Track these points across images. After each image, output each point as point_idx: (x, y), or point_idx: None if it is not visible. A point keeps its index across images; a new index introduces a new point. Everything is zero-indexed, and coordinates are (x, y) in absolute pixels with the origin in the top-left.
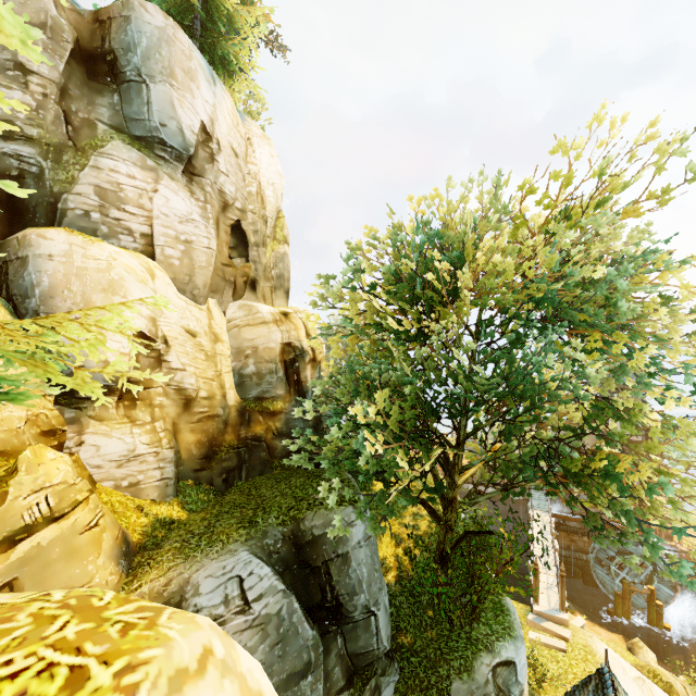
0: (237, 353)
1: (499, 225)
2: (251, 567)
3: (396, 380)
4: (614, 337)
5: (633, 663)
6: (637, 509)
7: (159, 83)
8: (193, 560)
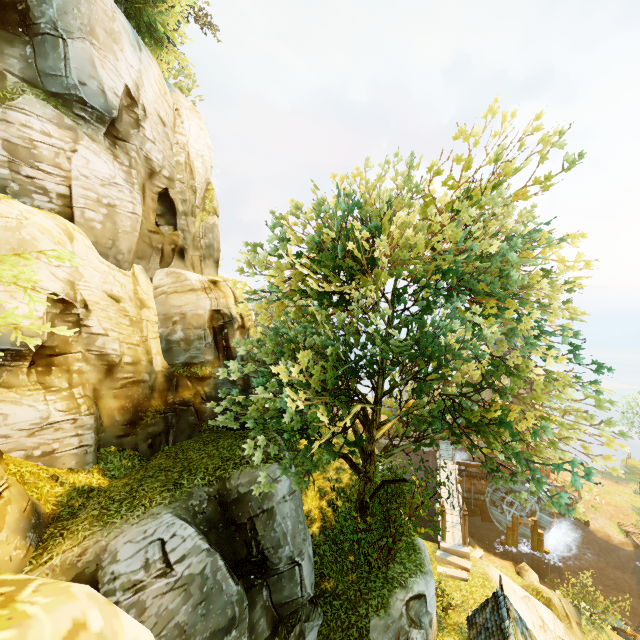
0: (165, 320)
1: (412, 203)
2: (174, 528)
3: (320, 343)
4: (507, 304)
5: (521, 585)
6: (525, 452)
7: (77, 39)
8: (111, 527)
